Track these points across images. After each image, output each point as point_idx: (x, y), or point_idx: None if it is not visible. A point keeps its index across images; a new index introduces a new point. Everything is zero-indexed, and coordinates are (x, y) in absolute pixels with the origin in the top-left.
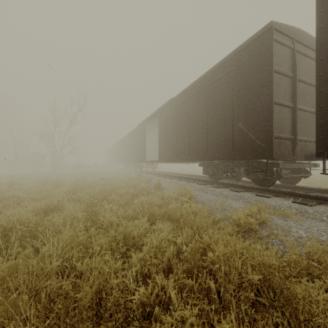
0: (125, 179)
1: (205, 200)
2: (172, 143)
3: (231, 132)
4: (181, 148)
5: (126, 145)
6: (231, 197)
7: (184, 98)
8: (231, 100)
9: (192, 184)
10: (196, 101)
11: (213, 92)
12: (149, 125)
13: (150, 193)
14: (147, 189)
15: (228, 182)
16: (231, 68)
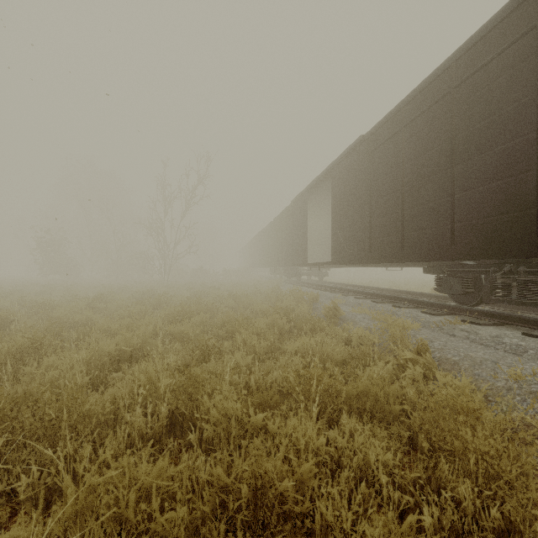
0: (270, 295)
1: (459, 359)
2: (362, 227)
3: (535, 185)
4: (381, 236)
5: (273, 237)
6: (536, 355)
7: (390, 131)
8: (535, 101)
9: (409, 312)
10: (419, 131)
11: (472, 97)
12: (313, 200)
13: (318, 330)
14: (313, 320)
15: (498, 309)
16: (535, 20)
